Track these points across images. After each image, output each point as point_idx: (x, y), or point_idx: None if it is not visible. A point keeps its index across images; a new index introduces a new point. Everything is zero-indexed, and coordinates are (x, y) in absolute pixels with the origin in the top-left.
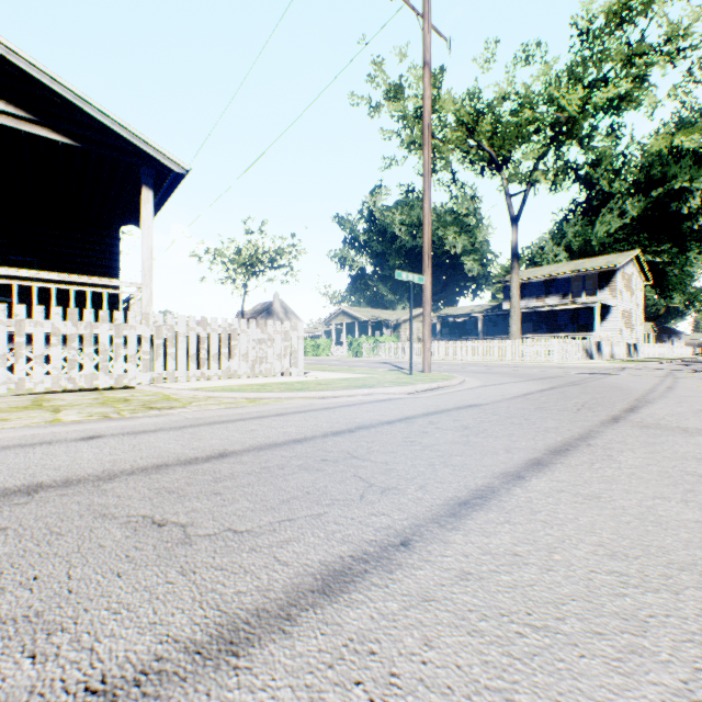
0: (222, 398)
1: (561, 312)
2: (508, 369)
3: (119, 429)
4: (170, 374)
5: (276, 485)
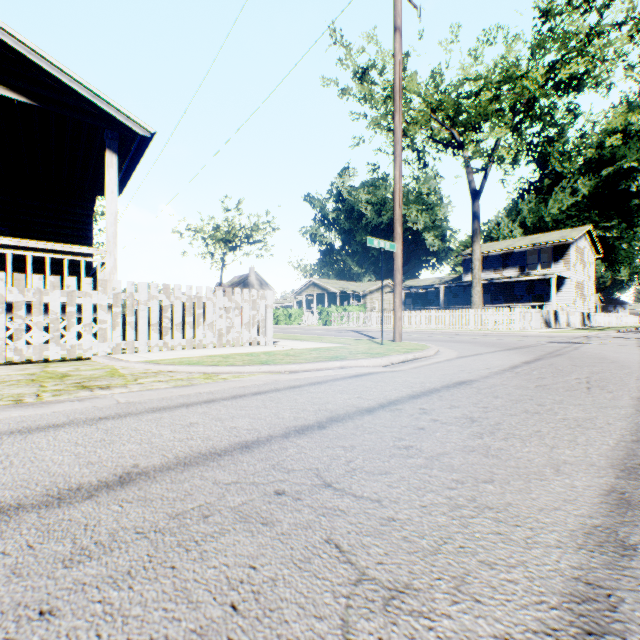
0: (175, 373)
1: (517, 283)
2: (475, 337)
3: (13, 423)
4: (130, 344)
5: (179, 576)
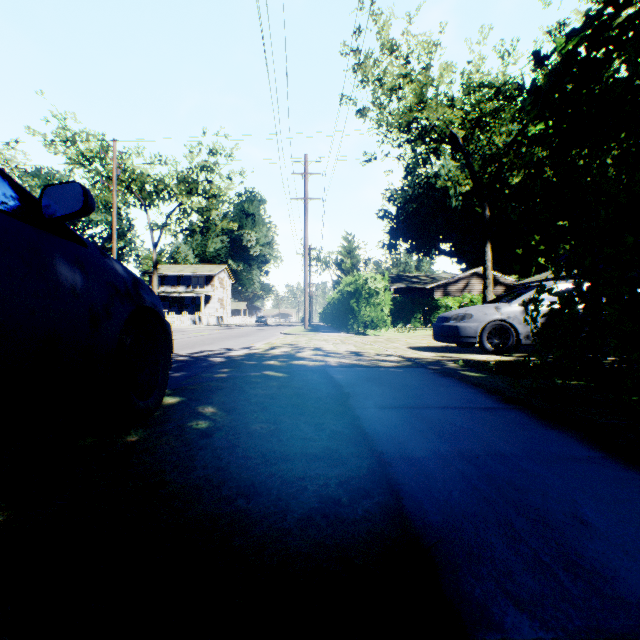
0: None
1: (187, 296)
2: None
3: None
4: None
5: None
